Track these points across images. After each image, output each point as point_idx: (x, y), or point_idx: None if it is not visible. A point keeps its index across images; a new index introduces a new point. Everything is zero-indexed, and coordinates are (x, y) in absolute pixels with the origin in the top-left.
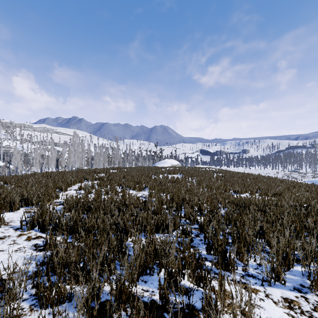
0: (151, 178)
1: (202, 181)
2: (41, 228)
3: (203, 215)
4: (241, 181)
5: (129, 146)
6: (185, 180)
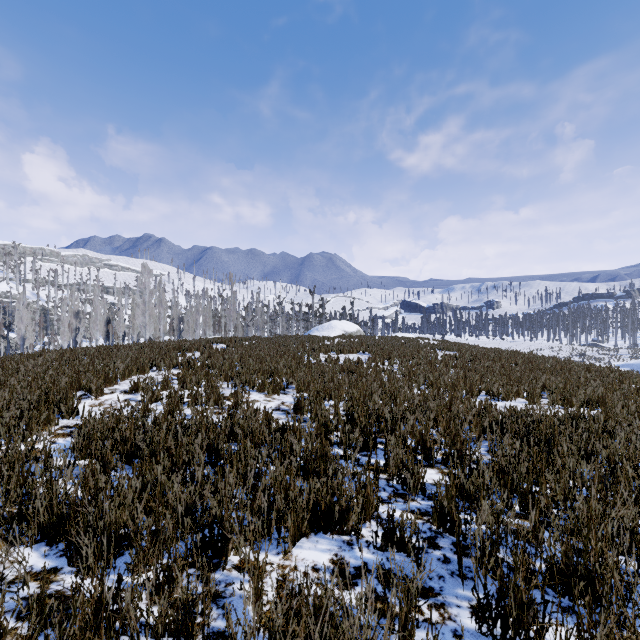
0: (302, 363)
1: (413, 368)
2: None
3: (434, 464)
4: (500, 368)
5: (258, 293)
6: (375, 367)
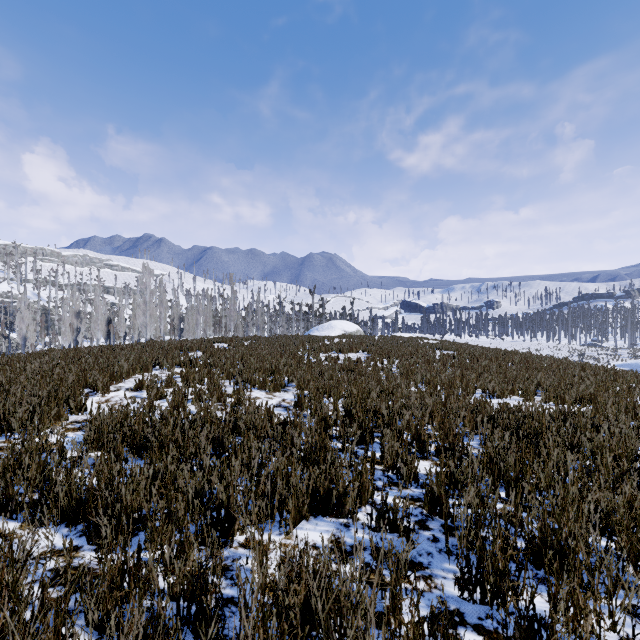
0: (302, 362)
1: (411, 367)
2: (2, 504)
3: (428, 457)
4: (496, 367)
5: (258, 293)
6: (374, 366)
